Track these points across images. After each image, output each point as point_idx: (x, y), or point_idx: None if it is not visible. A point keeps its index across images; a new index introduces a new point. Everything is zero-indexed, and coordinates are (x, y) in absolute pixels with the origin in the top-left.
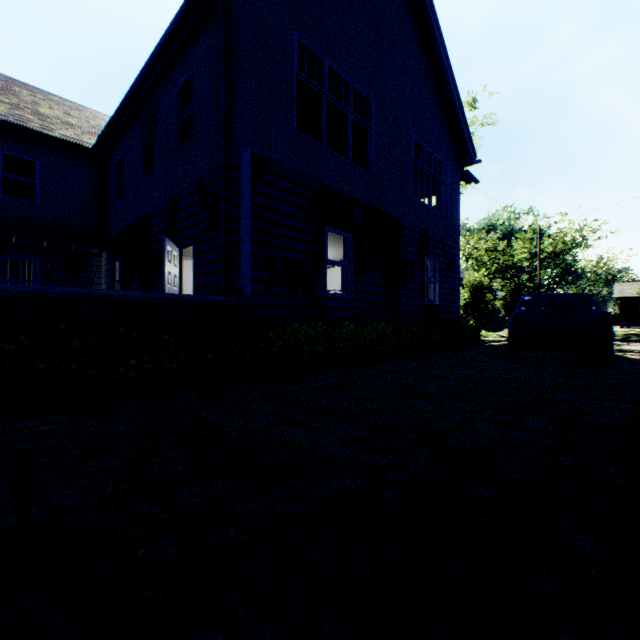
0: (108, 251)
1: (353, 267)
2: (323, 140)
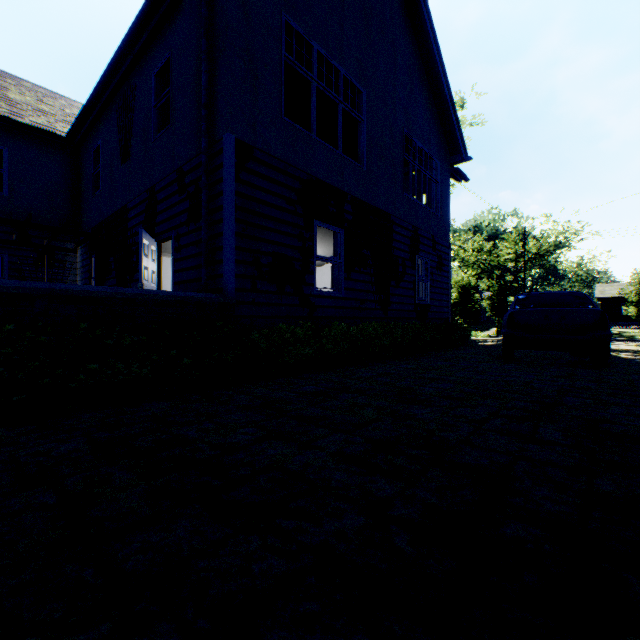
0: (83, 246)
1: (343, 264)
2: (312, 129)
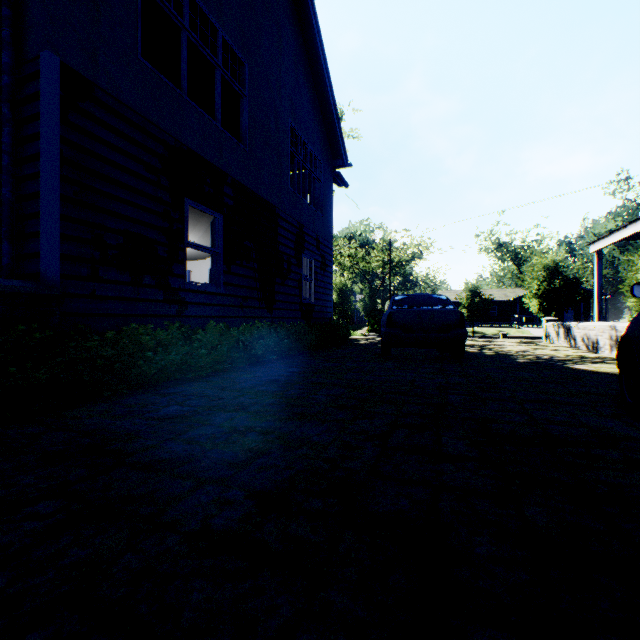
0: None
1: (223, 254)
2: (182, 86)
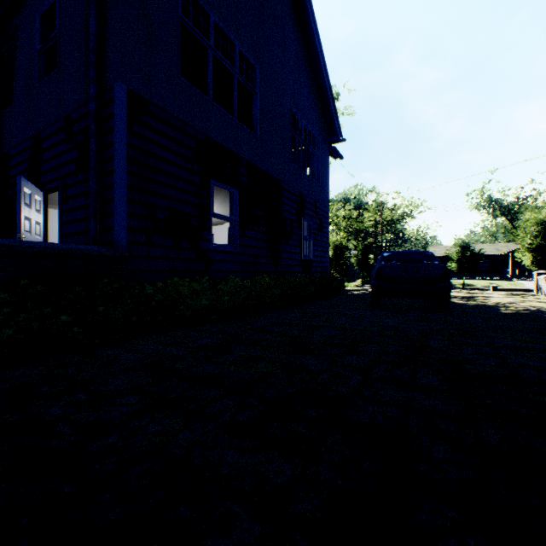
0: None
1: (239, 222)
2: (209, 93)
